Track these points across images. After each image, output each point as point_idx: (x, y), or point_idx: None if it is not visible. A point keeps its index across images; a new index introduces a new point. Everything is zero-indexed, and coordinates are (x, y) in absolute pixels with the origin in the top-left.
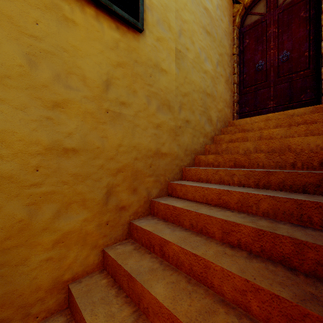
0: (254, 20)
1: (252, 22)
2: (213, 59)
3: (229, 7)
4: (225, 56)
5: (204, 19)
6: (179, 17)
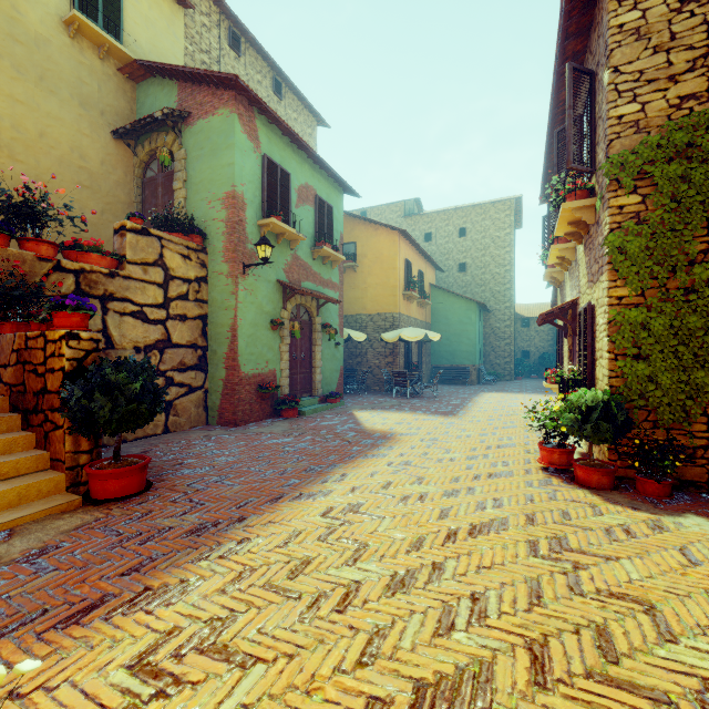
0: (152, 175)
1: (150, 177)
2: (96, 208)
3: (127, 159)
4: (118, 204)
5: (79, 177)
6: (41, 180)
